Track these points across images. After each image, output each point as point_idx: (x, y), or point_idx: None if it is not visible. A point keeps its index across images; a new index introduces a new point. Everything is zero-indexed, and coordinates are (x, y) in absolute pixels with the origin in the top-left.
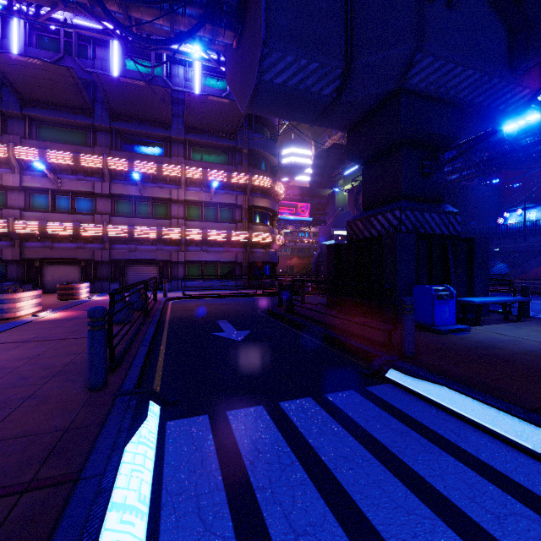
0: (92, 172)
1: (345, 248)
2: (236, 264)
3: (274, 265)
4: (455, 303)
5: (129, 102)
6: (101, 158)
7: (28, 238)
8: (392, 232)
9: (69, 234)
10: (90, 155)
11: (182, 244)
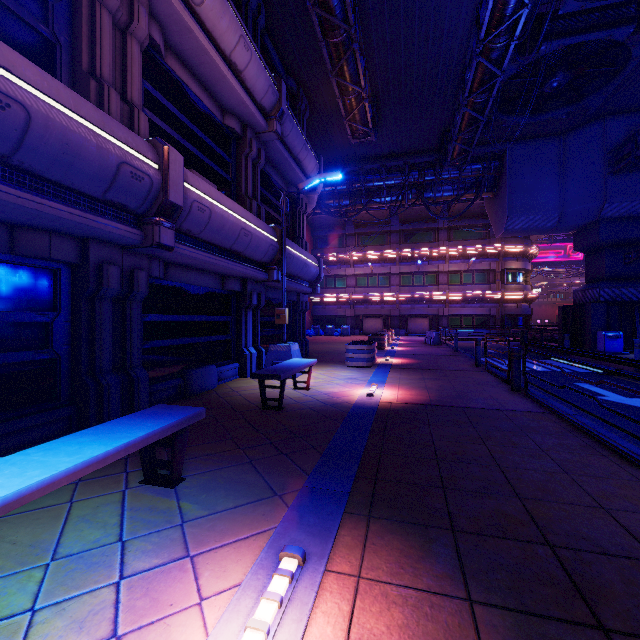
0: (388, 260)
1: (568, 309)
2: (489, 316)
3: (527, 316)
4: (622, 341)
5: (414, 215)
6: (395, 251)
7: (356, 303)
8: (595, 301)
9: (377, 300)
10: (389, 251)
11: (446, 303)
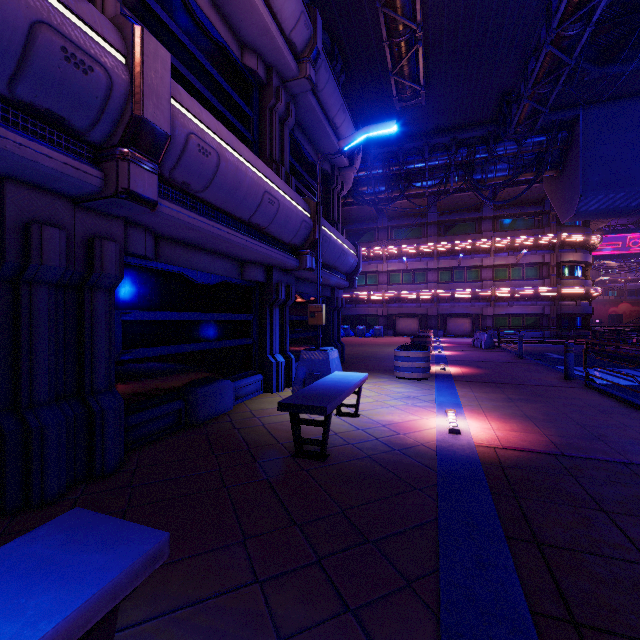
0: (425, 254)
1: None
2: (542, 316)
3: (586, 316)
4: None
5: (454, 203)
6: (433, 245)
7: (389, 302)
8: None
9: (413, 298)
10: (426, 244)
11: (491, 301)
